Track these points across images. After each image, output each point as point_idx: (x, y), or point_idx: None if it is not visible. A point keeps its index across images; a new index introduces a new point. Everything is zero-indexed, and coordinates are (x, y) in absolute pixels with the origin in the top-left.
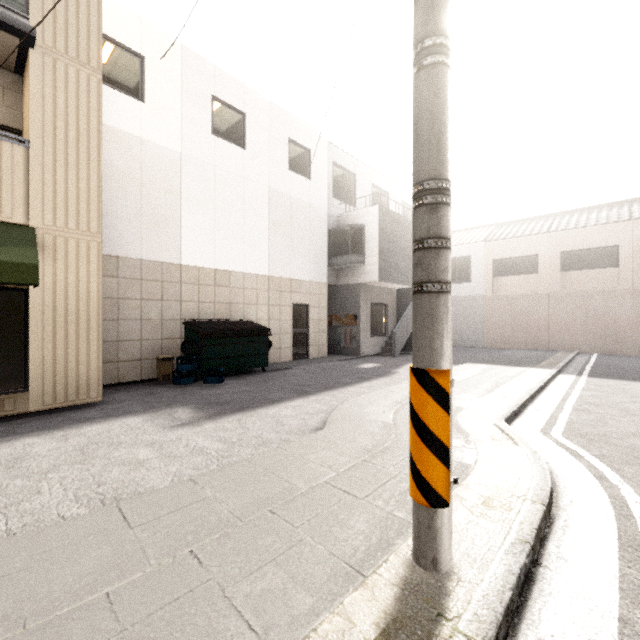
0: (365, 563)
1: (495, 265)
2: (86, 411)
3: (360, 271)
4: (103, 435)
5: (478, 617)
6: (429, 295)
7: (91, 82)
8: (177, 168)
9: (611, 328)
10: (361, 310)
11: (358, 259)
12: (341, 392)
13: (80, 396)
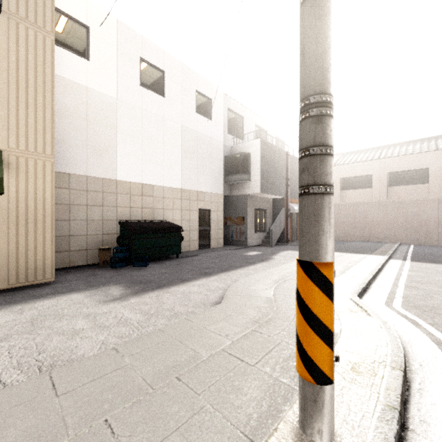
0: (258, 431)
1: (341, 182)
2: (42, 289)
3: (247, 186)
4: (51, 308)
5: None
6: (315, 196)
7: (46, 41)
8: (114, 109)
9: (423, 226)
10: (247, 213)
11: (245, 177)
12: (234, 273)
13: (37, 277)
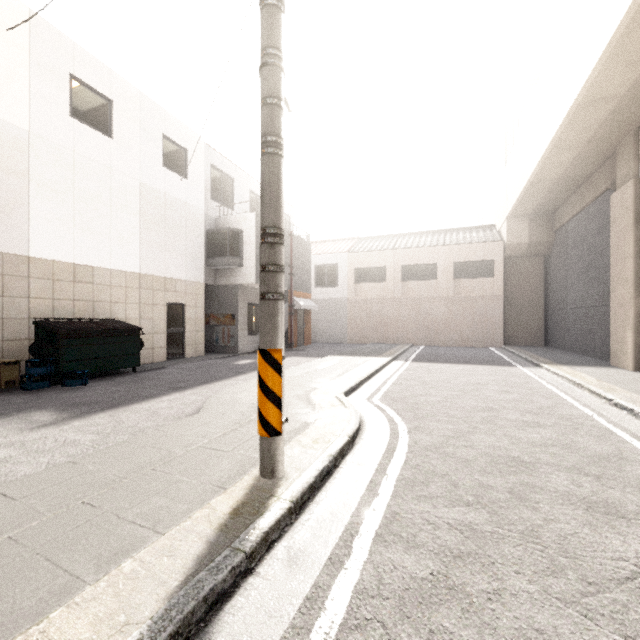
0: (227, 483)
1: (356, 273)
2: None
3: (238, 273)
4: None
5: (293, 491)
6: (269, 301)
7: None
8: (24, 147)
9: (433, 326)
10: (239, 310)
11: (236, 261)
12: (217, 385)
13: None
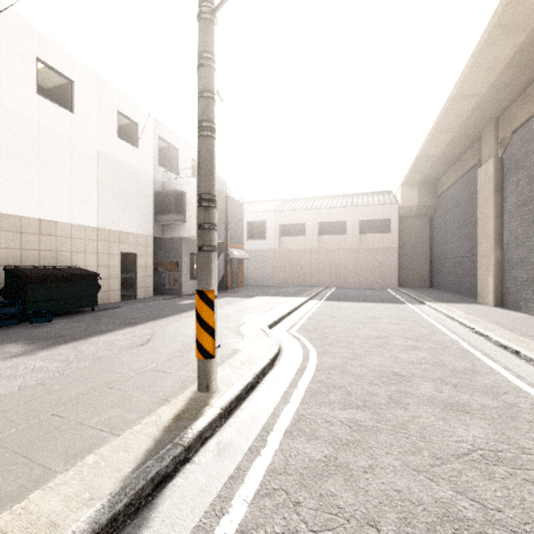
0: (170, 397)
1: (281, 228)
2: None
3: (182, 228)
4: None
5: (223, 401)
6: (204, 252)
7: None
8: None
9: (342, 272)
10: (183, 259)
11: (180, 218)
12: (164, 321)
13: None
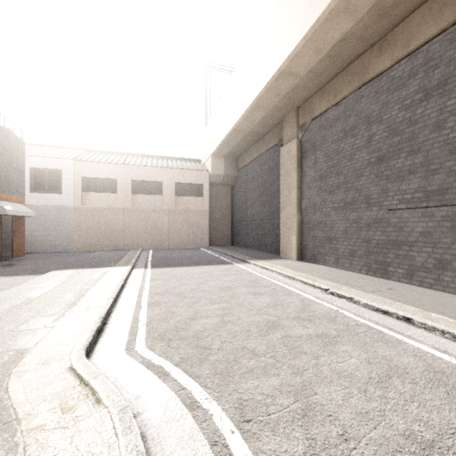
0: None
1: (84, 182)
2: None
3: None
4: None
5: None
6: None
7: None
8: None
9: (159, 233)
10: None
11: None
12: None
13: None
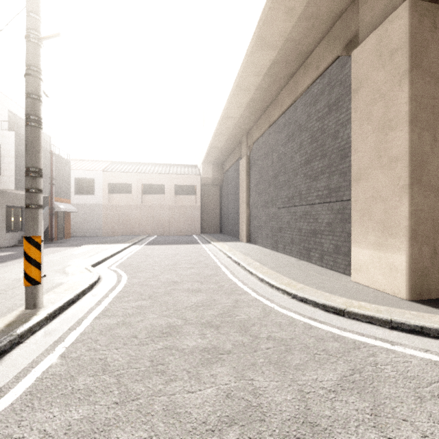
0: None
1: (109, 186)
2: None
3: None
4: None
5: (49, 310)
6: (32, 209)
7: None
8: None
9: (162, 223)
10: None
11: None
12: None
13: None
